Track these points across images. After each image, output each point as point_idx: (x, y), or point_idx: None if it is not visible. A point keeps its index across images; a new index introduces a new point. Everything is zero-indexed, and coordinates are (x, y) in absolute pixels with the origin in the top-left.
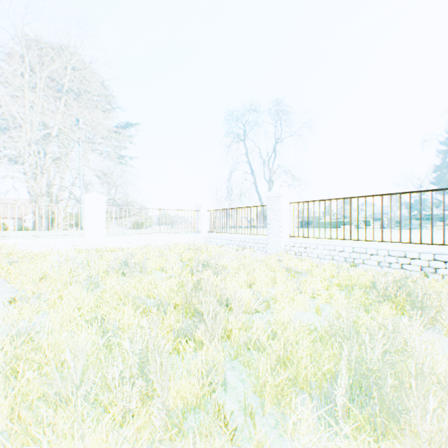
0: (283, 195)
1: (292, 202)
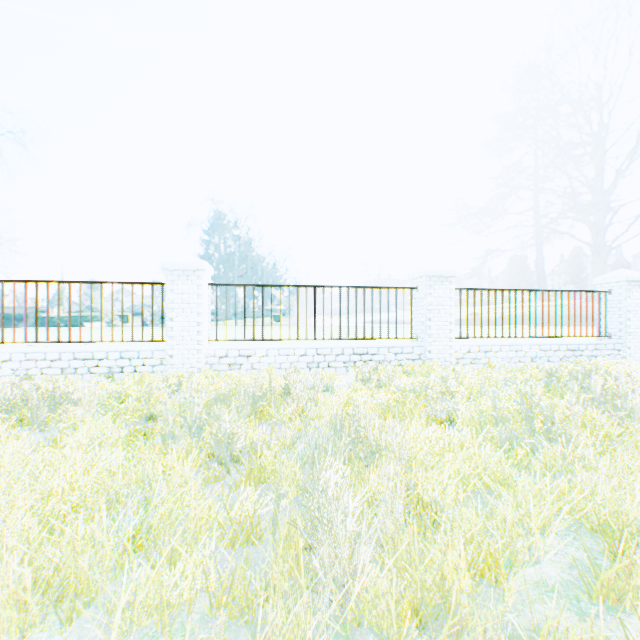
0: None
1: None
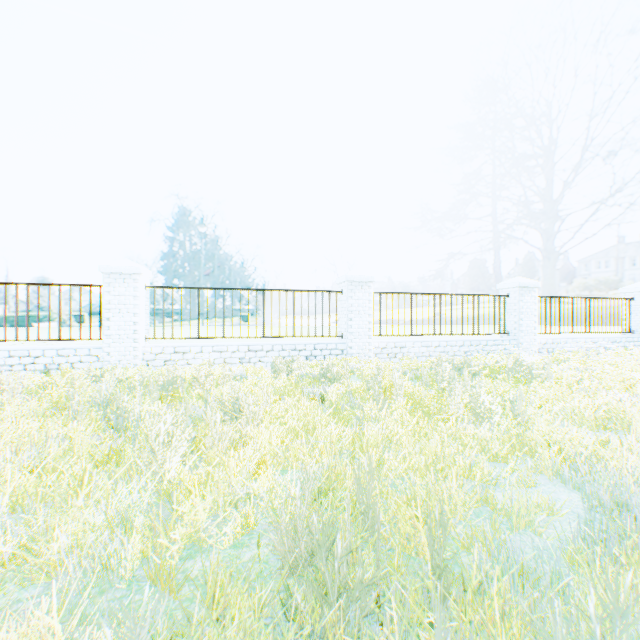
0: None
1: None
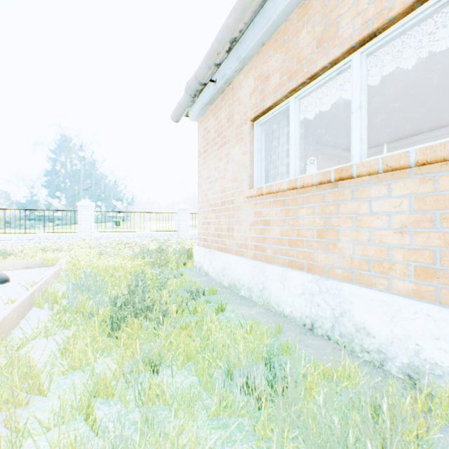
0: None
1: None
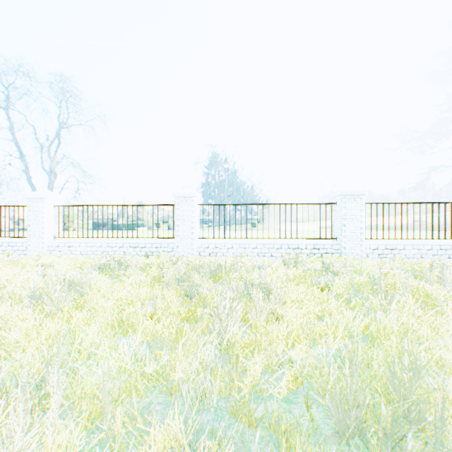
0: (47, 198)
1: (58, 205)
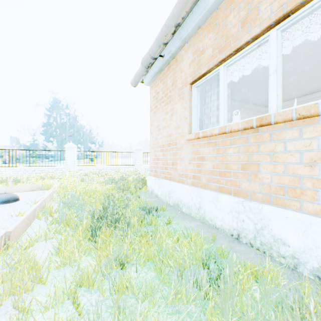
0: None
1: None
